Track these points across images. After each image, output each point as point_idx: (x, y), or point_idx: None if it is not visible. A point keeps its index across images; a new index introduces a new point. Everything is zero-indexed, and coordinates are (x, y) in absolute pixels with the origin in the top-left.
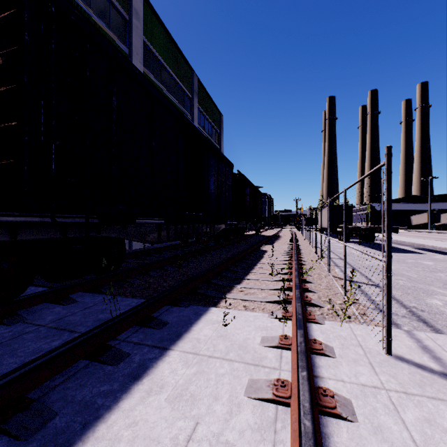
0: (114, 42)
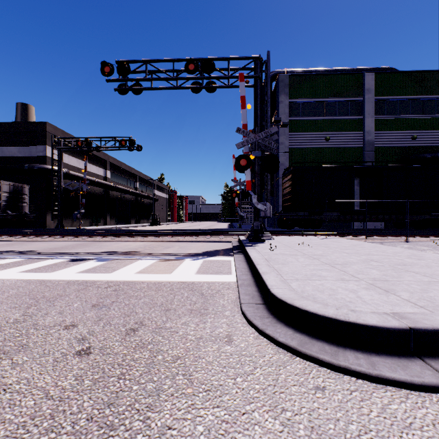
0: (351, 120)
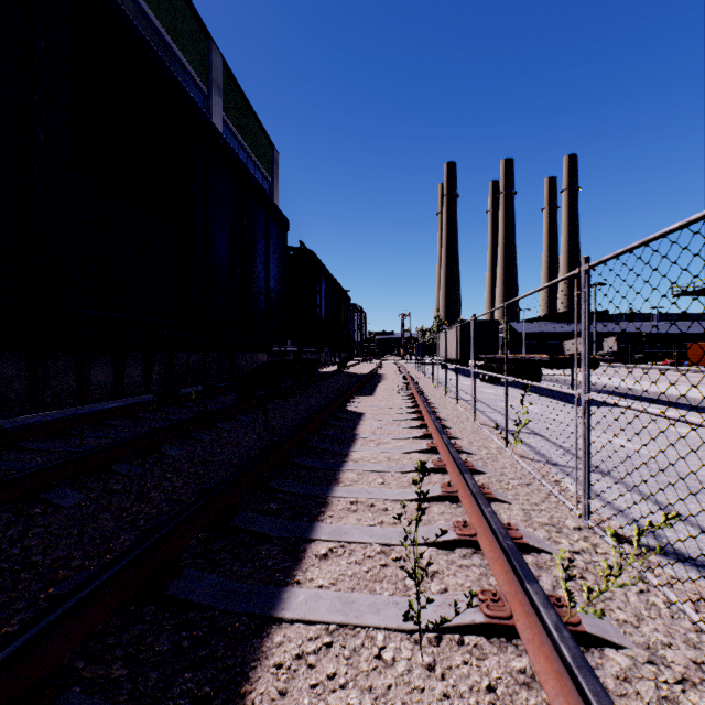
0: None
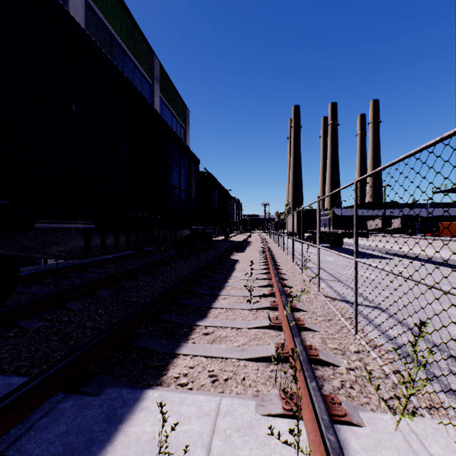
0: None
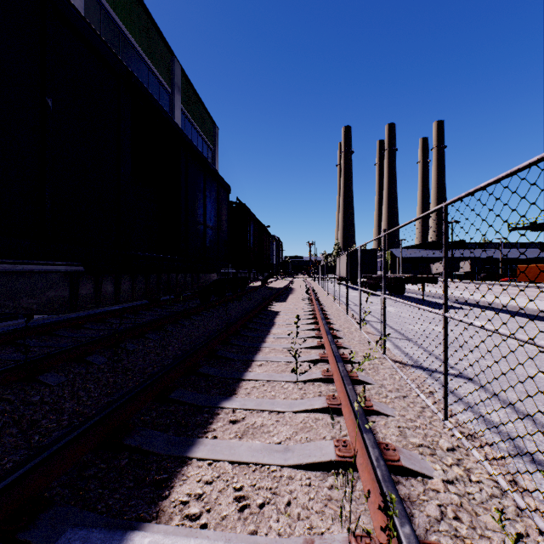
0: None
